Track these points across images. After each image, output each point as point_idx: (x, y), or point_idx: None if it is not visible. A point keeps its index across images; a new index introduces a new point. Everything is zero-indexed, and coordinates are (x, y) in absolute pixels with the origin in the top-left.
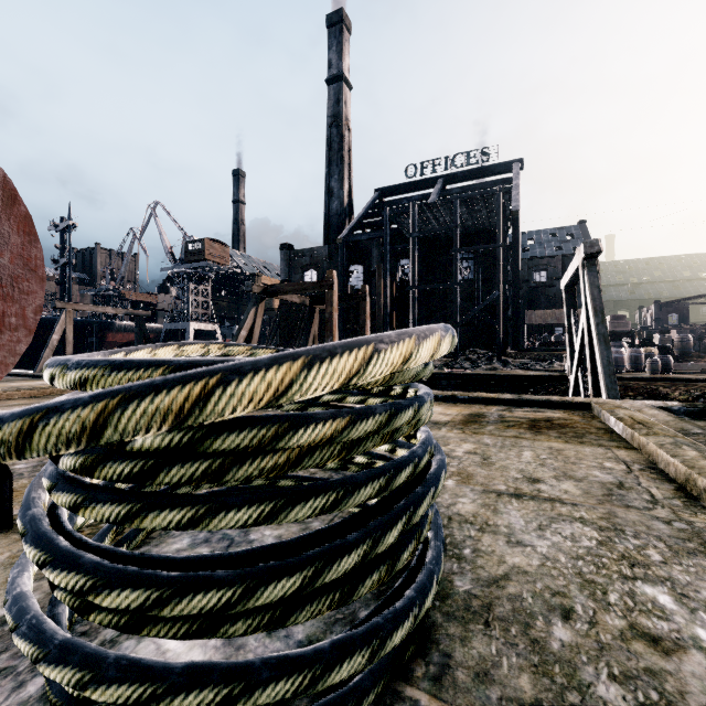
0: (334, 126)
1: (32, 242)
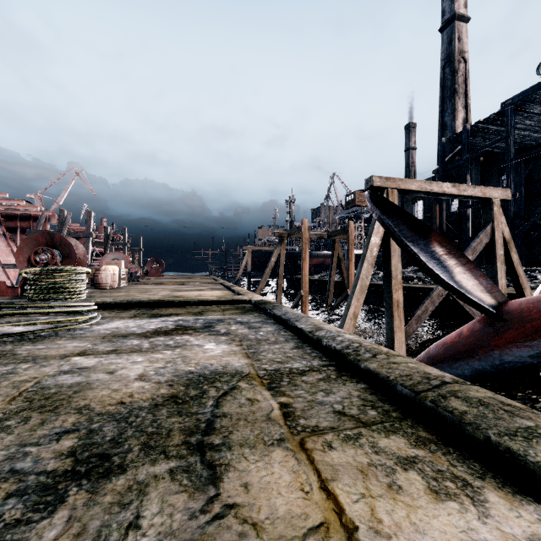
0: (447, 66)
1: (75, 252)
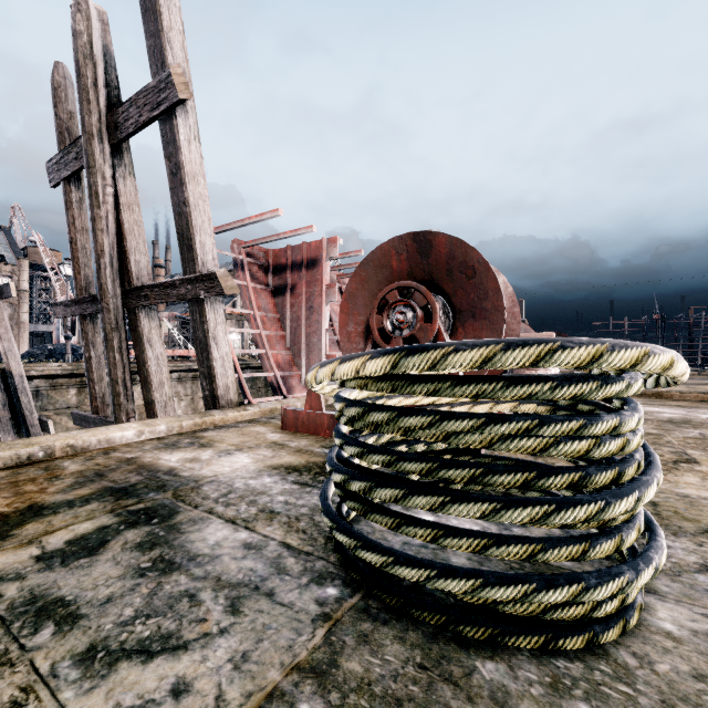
0: None
1: (497, 292)
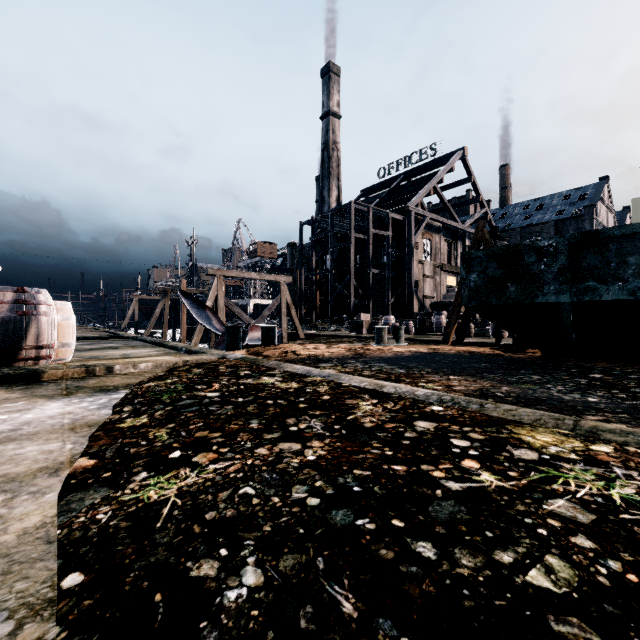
0: (325, 150)
1: None
